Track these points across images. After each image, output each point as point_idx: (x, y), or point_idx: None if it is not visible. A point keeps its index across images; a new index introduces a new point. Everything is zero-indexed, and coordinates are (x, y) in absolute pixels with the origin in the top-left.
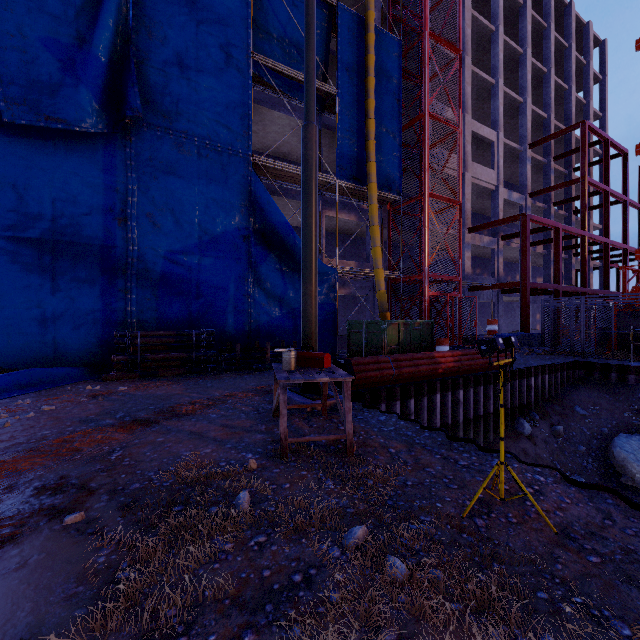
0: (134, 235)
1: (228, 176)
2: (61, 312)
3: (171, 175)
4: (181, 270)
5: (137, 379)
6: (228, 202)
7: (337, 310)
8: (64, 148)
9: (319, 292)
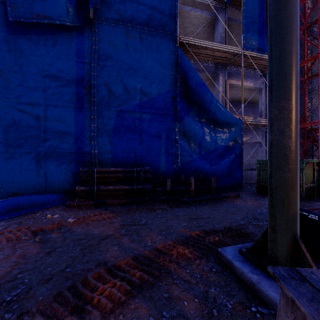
0: (96, 99)
1: (161, 52)
2: (49, 154)
3: (121, 54)
4: (128, 123)
5: (92, 206)
6: (161, 72)
7: (242, 152)
8: (51, 40)
9: (229, 138)
